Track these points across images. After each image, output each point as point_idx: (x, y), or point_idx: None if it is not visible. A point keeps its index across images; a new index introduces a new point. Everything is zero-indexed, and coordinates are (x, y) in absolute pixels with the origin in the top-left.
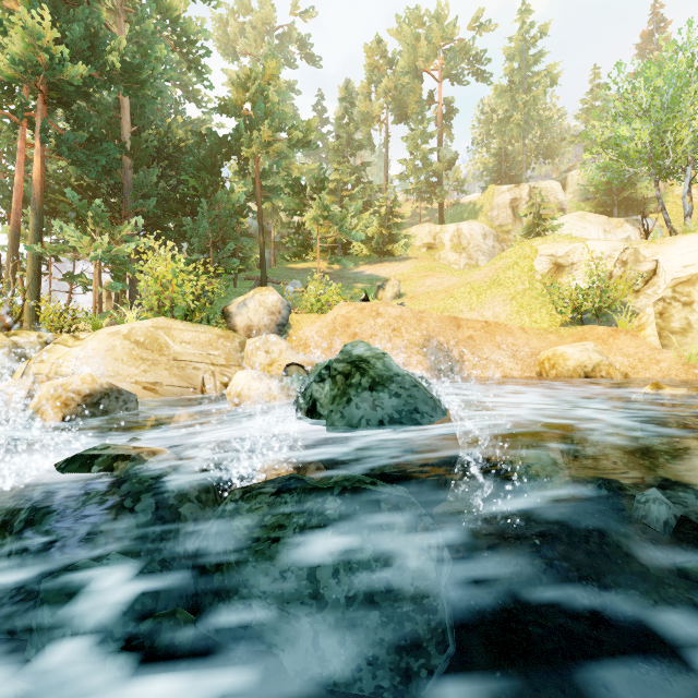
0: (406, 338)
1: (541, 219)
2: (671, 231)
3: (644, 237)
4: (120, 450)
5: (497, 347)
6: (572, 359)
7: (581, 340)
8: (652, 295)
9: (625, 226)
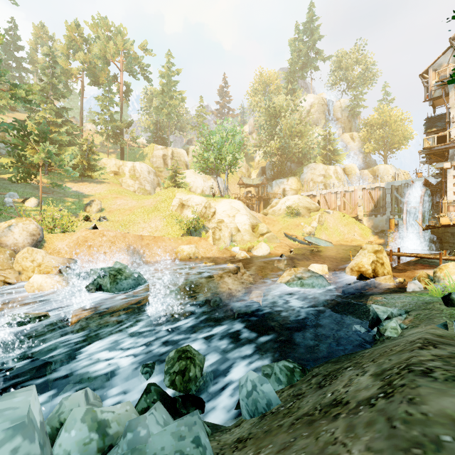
0: (118, 246)
1: (177, 173)
2: (221, 195)
3: (213, 196)
4: (37, 315)
5: (159, 247)
6: (186, 251)
7: (190, 243)
8: (214, 222)
9: (211, 179)
